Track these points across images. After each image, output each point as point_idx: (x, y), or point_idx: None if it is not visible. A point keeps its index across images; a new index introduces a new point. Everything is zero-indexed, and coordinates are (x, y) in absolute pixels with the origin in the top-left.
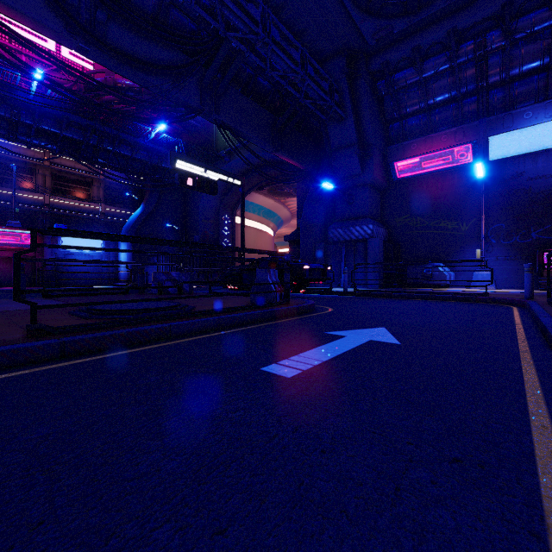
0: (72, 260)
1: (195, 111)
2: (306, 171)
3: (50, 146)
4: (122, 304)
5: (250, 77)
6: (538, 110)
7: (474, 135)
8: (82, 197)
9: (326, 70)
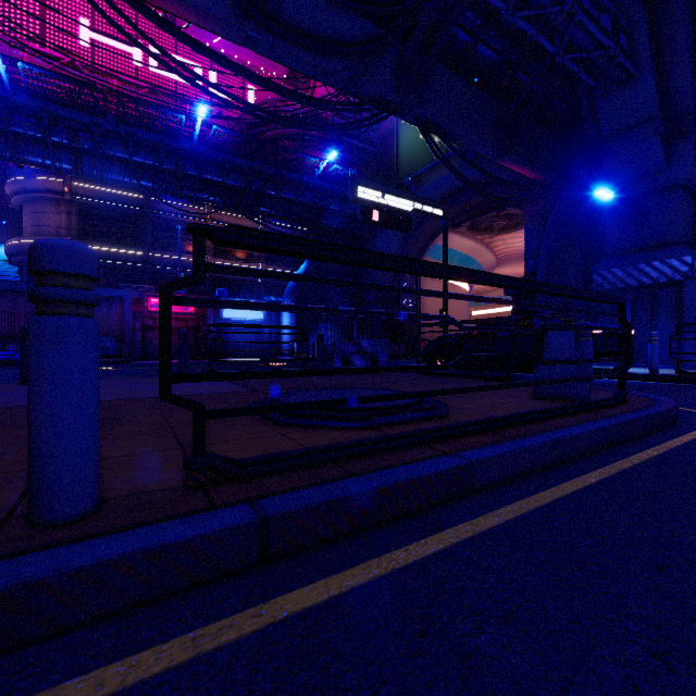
0: (272, 303)
1: (389, 107)
2: (545, 184)
3: (212, 198)
4: (319, 392)
5: (466, 45)
6: None
7: None
8: (242, 258)
9: (598, 2)
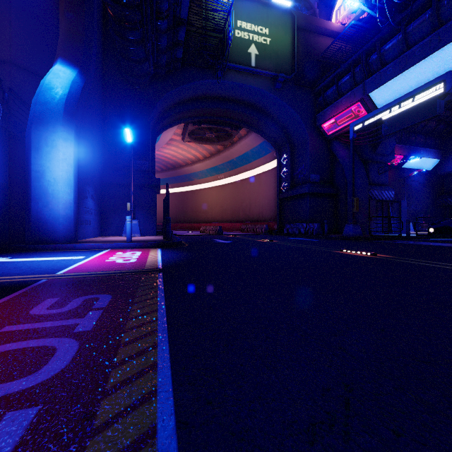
0: None
1: None
2: (334, 135)
3: None
4: None
5: None
6: (424, 151)
7: (407, 153)
8: None
9: None
